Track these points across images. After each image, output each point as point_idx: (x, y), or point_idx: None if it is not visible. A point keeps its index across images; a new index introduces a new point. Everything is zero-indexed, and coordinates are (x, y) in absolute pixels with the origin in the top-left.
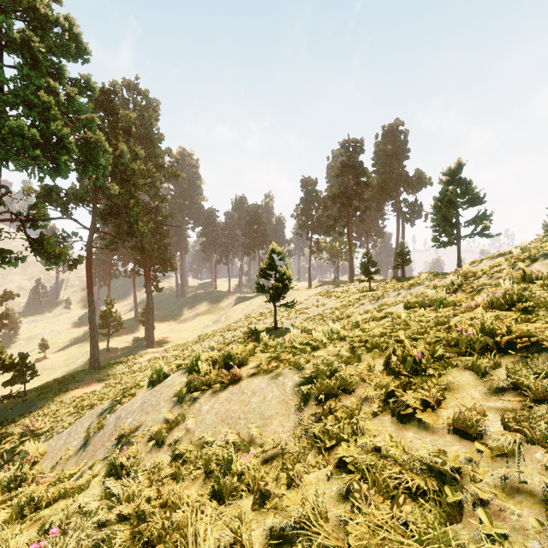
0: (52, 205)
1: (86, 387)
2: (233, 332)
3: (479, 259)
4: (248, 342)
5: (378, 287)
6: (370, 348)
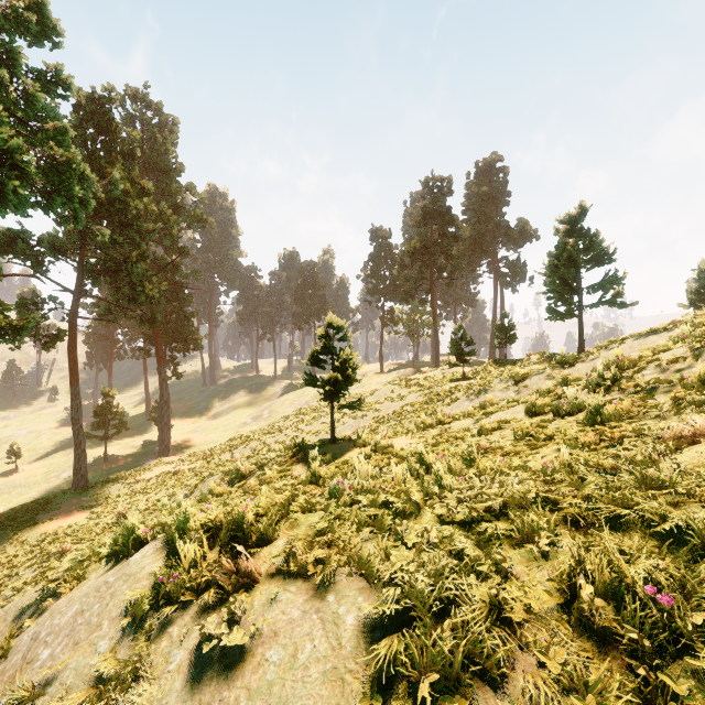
0: (18, 258)
1: (63, 518)
2: (277, 435)
3: (620, 337)
4: (292, 464)
5: (474, 373)
6: (517, 539)
